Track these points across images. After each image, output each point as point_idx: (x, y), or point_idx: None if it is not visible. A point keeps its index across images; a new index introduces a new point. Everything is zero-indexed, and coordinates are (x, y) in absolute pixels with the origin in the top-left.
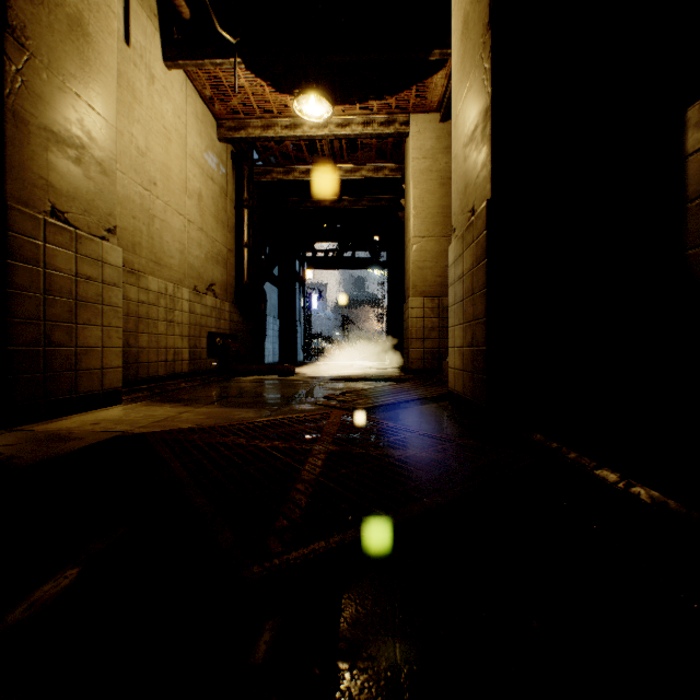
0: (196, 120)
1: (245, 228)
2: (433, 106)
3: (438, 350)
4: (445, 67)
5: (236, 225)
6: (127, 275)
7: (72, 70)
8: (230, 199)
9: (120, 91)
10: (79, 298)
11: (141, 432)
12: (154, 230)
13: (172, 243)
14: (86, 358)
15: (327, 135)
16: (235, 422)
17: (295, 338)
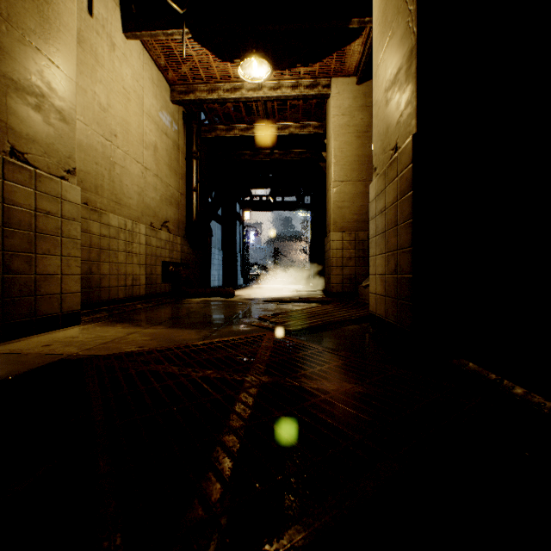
0: (152, 84)
1: (194, 175)
2: (351, 71)
3: (354, 276)
4: (362, 35)
5: (187, 173)
6: (90, 212)
7: (32, 26)
8: (181, 151)
9: (84, 54)
10: (38, 230)
11: (85, 355)
12: (115, 174)
13: (131, 186)
14: (46, 284)
15: (261, 96)
16: (173, 346)
17: (236, 266)
